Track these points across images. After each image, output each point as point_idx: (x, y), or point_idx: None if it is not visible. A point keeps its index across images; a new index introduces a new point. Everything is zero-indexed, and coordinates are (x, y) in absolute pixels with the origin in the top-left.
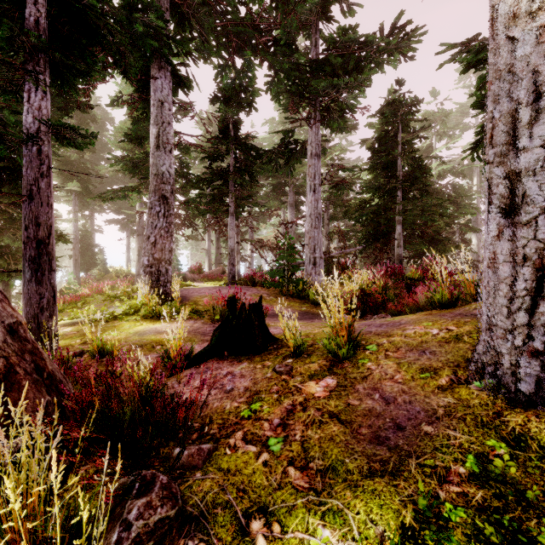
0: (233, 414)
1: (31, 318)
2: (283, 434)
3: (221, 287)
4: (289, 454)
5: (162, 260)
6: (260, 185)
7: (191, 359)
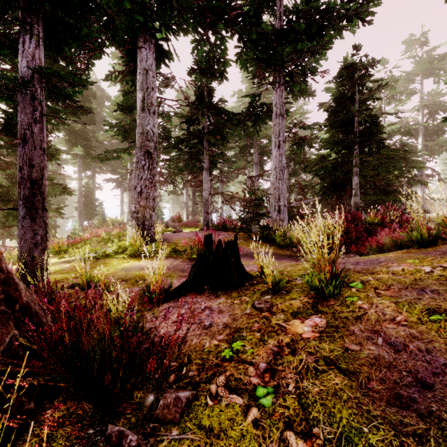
0: (213, 354)
1: (25, 252)
2: (272, 383)
3: (197, 231)
4: (285, 412)
5: (146, 207)
6: (229, 147)
7: (169, 293)
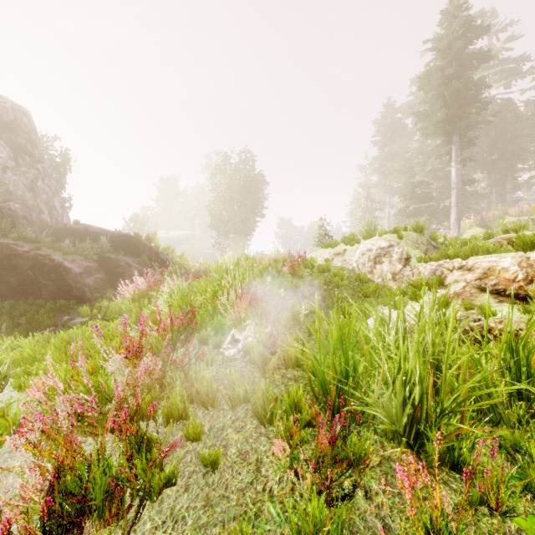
0: None
1: None
2: None
3: None
4: None
5: None
6: None
7: None
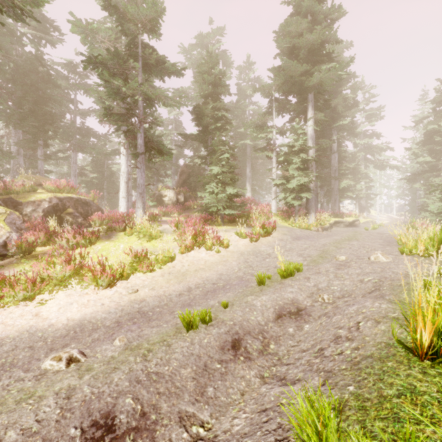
0: None
1: None
2: None
3: None
4: None
5: None
6: None
7: None
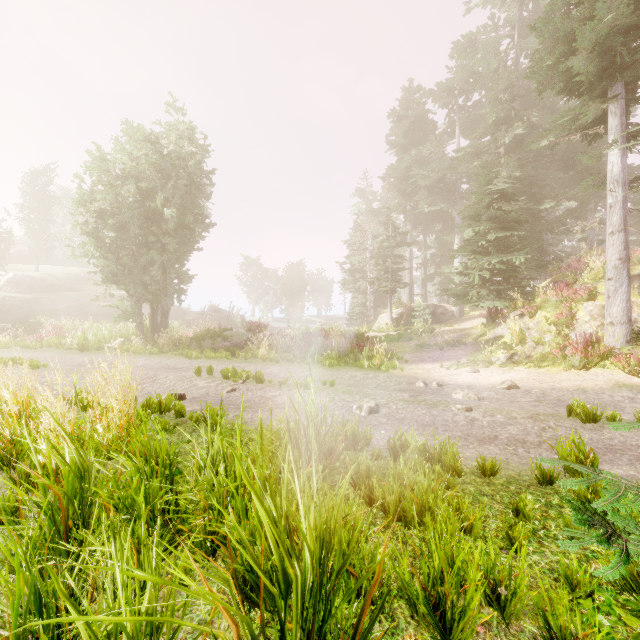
0: None
1: None
2: None
3: None
4: None
5: None
6: None
7: None
